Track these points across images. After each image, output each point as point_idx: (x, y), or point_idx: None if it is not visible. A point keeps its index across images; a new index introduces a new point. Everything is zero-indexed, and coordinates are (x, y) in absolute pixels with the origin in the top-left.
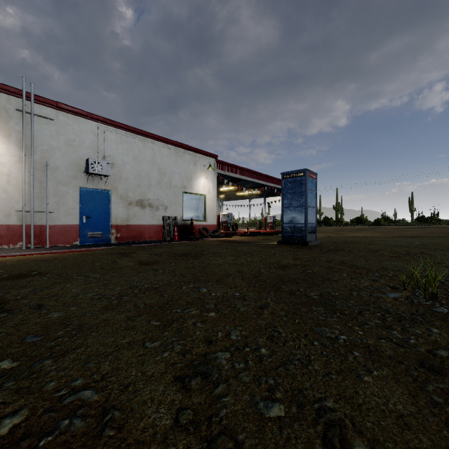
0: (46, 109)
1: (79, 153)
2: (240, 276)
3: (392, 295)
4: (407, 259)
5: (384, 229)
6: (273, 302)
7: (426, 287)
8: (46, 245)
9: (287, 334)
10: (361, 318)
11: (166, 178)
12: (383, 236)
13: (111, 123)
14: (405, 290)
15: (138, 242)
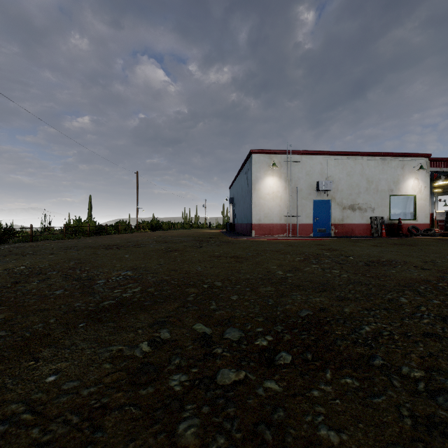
0: (296, 156)
1: (312, 178)
2: None
3: None
4: None
5: None
6: None
7: None
8: (297, 235)
9: None
10: None
11: (373, 185)
12: None
13: (331, 153)
14: None
15: (350, 236)
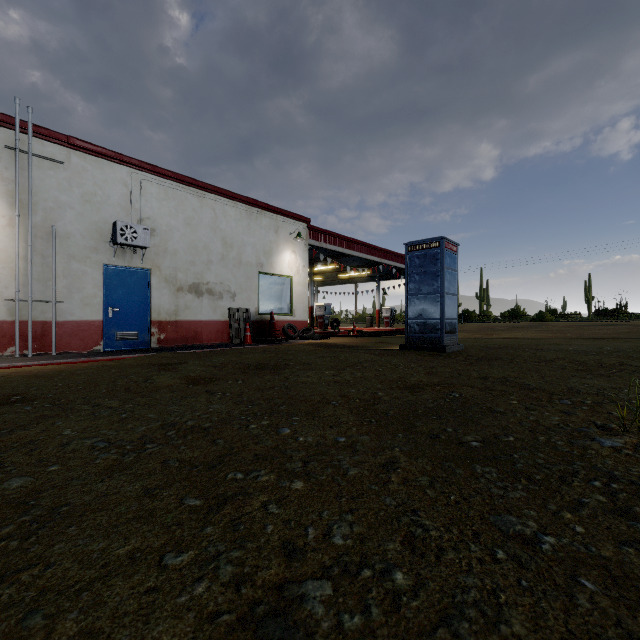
0: (52, 146)
1: (103, 213)
2: (346, 404)
3: (608, 441)
4: (604, 374)
5: (553, 327)
6: (405, 456)
7: None
8: (52, 352)
9: (441, 531)
10: (568, 490)
11: (234, 252)
12: (553, 337)
13: (151, 169)
14: (627, 433)
15: (192, 346)
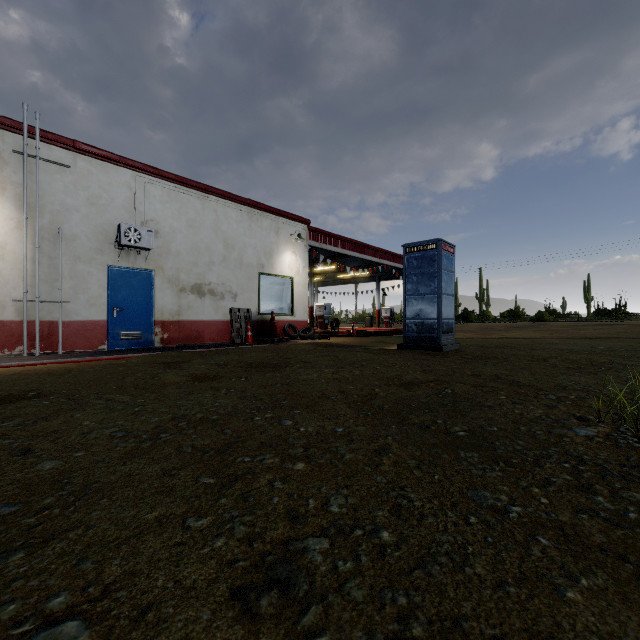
0: (58, 150)
1: (107, 215)
2: (344, 399)
3: (583, 431)
4: (593, 372)
5: (550, 327)
6: (397, 443)
7: (634, 419)
8: (58, 351)
9: (424, 502)
10: (540, 471)
11: (235, 253)
12: (550, 336)
13: (154, 172)
14: (602, 423)
15: (194, 346)
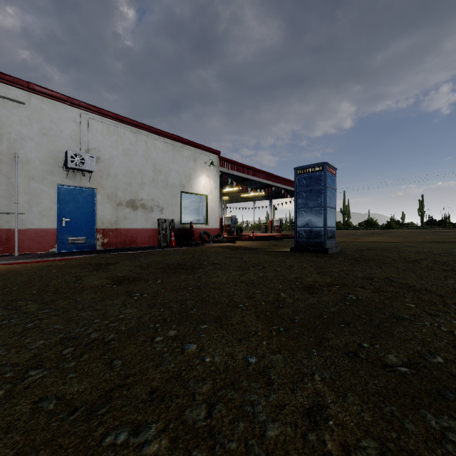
0: (15, 90)
1: (57, 144)
2: (253, 308)
3: None
4: None
5: (400, 233)
6: (330, 390)
7: None
8: (14, 253)
9: None
10: None
11: (162, 176)
12: (405, 241)
13: (96, 110)
14: None
15: (129, 248)
